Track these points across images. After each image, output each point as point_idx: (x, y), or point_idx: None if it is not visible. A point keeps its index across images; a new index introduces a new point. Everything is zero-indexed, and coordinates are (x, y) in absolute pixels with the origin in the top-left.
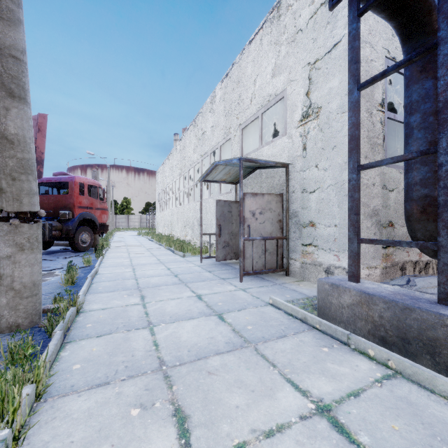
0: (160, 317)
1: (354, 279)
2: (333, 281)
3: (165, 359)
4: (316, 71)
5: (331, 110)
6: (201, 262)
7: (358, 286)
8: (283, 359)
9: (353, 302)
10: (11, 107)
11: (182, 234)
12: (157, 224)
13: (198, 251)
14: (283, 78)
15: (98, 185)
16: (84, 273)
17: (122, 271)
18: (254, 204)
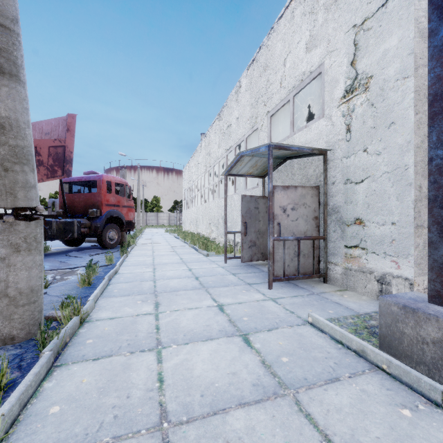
0: (172, 334)
1: (440, 301)
2: (405, 301)
3: (169, 408)
4: (365, 32)
5: (386, 78)
6: (225, 263)
7: None
8: (341, 427)
9: None
10: (0, 85)
11: (207, 232)
12: (184, 221)
13: (222, 250)
14: (319, 50)
15: (125, 183)
16: (104, 272)
17: (142, 271)
18: (285, 199)
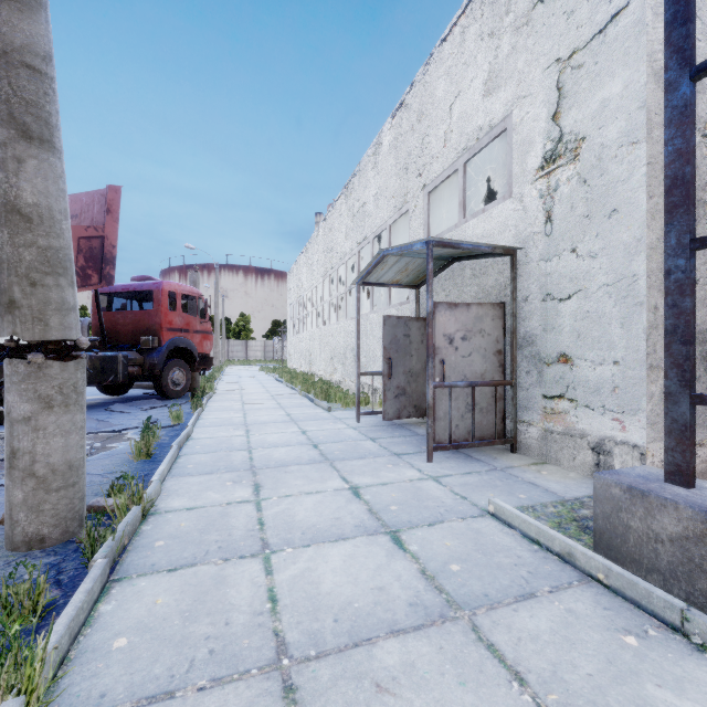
0: (285, 532)
1: (681, 480)
2: (631, 480)
3: (288, 638)
4: (574, 71)
5: (606, 142)
6: (357, 422)
7: (696, 498)
8: (537, 661)
9: (687, 532)
10: (26, 157)
11: (327, 372)
12: (289, 354)
13: (353, 401)
14: (505, 94)
15: (197, 294)
16: (170, 436)
17: (228, 434)
18: (452, 323)
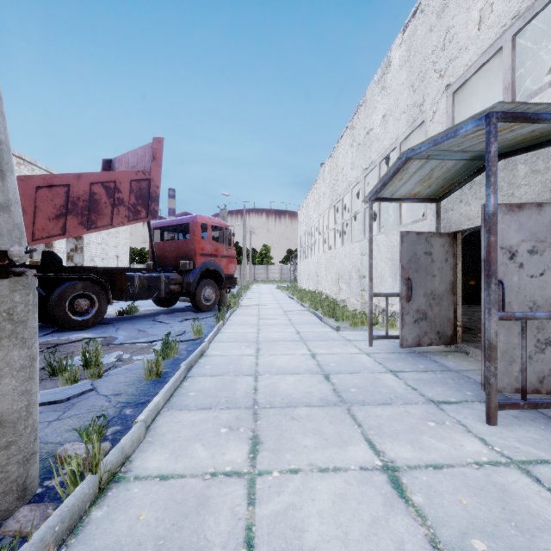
0: None
1: None
2: None
3: None
4: None
5: None
6: (370, 345)
7: None
8: None
9: None
10: None
11: (332, 291)
12: (300, 276)
13: (360, 321)
14: None
15: (224, 225)
16: (188, 351)
17: (239, 352)
18: (513, 231)
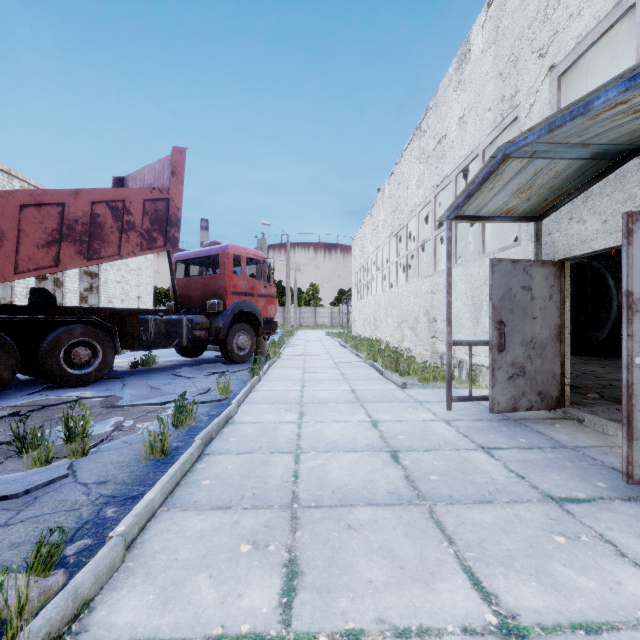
0: None
1: None
2: None
3: None
4: None
5: None
6: (448, 409)
7: None
8: None
9: None
10: None
11: (394, 338)
12: (354, 320)
13: (432, 376)
14: None
15: (262, 258)
16: (209, 416)
17: (277, 418)
18: None
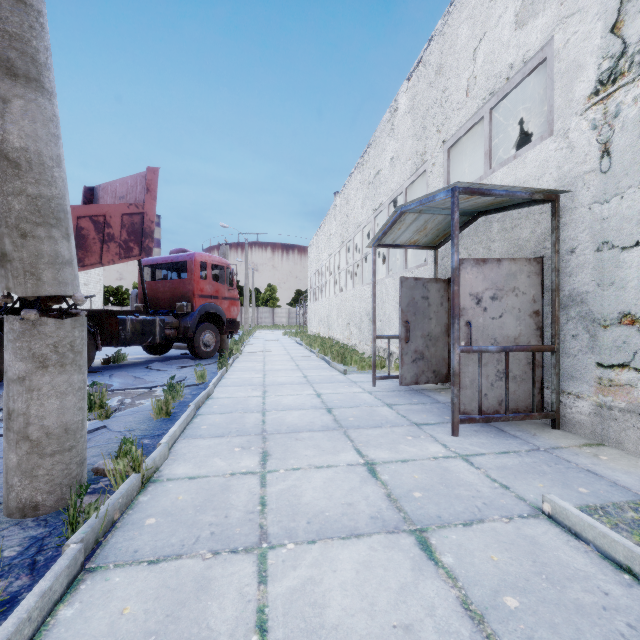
0: (287, 519)
1: None
2: None
3: None
4: None
5: None
6: (373, 385)
7: None
8: None
9: None
10: (12, 96)
11: (343, 336)
12: (310, 320)
13: (368, 364)
14: (543, 19)
15: (225, 264)
16: (192, 395)
17: (246, 394)
18: (480, 281)
